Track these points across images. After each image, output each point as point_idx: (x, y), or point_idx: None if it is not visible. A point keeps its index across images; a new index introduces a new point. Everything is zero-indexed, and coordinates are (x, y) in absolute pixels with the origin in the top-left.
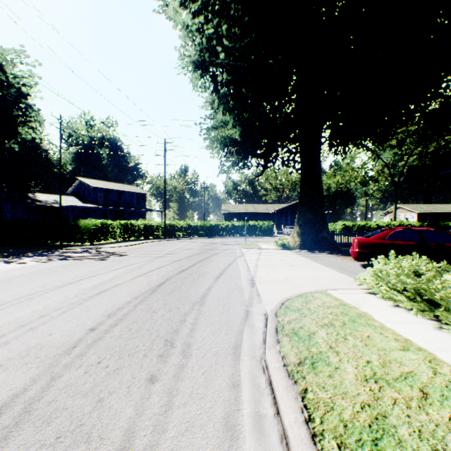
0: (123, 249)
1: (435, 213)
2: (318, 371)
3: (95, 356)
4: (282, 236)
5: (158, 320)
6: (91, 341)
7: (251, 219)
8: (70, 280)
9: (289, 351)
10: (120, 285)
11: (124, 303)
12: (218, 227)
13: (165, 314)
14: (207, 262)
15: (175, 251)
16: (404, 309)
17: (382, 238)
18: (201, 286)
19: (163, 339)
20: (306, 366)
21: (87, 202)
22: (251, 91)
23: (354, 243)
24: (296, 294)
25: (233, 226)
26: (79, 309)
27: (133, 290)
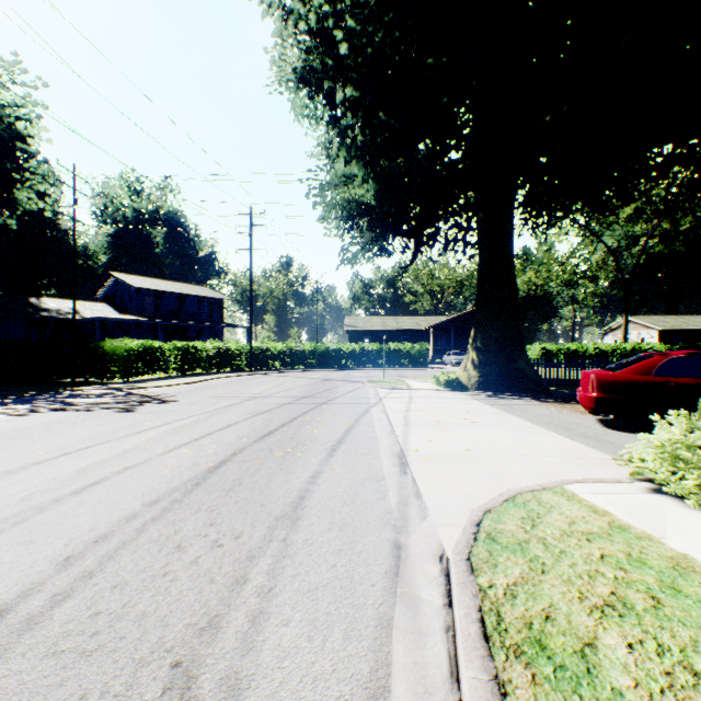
0: (175, 389)
1: (687, 330)
2: None
3: None
4: (443, 367)
5: (179, 578)
6: None
7: (393, 340)
8: (40, 457)
9: None
10: (135, 467)
11: (120, 519)
12: (338, 352)
13: (201, 557)
14: (316, 415)
15: (263, 394)
16: None
17: (645, 372)
18: (298, 471)
19: (167, 660)
20: None
21: (127, 312)
22: (394, 117)
23: (590, 381)
24: (501, 497)
25: (363, 351)
26: (6, 539)
27: (155, 482)
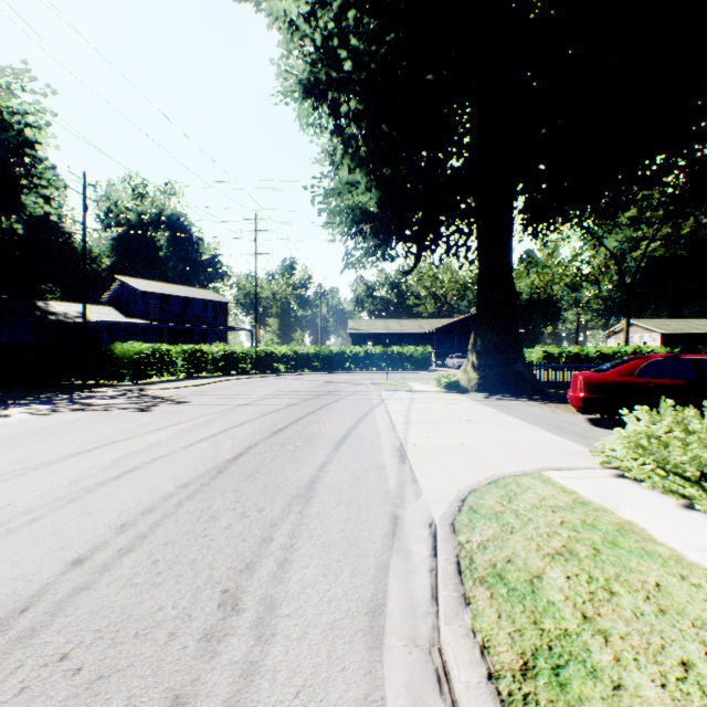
0: (185, 391)
1: (689, 333)
2: (576, 699)
3: (60, 637)
4: (446, 370)
5: (218, 538)
6: (66, 594)
7: (396, 343)
8: (75, 450)
9: (496, 631)
10: (162, 458)
11: (159, 498)
12: (342, 355)
13: (233, 524)
14: (322, 415)
15: (270, 396)
16: (704, 513)
17: (628, 374)
18: (308, 461)
19: (218, 588)
20: (544, 681)
21: (133, 316)
22: (396, 129)
23: (578, 382)
24: (486, 480)
25: (367, 354)
26: (68, 512)
27: (183, 470)
